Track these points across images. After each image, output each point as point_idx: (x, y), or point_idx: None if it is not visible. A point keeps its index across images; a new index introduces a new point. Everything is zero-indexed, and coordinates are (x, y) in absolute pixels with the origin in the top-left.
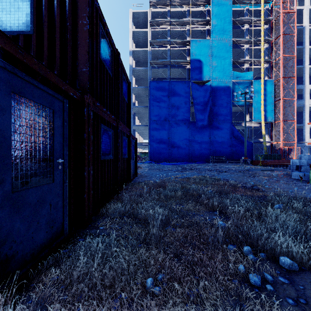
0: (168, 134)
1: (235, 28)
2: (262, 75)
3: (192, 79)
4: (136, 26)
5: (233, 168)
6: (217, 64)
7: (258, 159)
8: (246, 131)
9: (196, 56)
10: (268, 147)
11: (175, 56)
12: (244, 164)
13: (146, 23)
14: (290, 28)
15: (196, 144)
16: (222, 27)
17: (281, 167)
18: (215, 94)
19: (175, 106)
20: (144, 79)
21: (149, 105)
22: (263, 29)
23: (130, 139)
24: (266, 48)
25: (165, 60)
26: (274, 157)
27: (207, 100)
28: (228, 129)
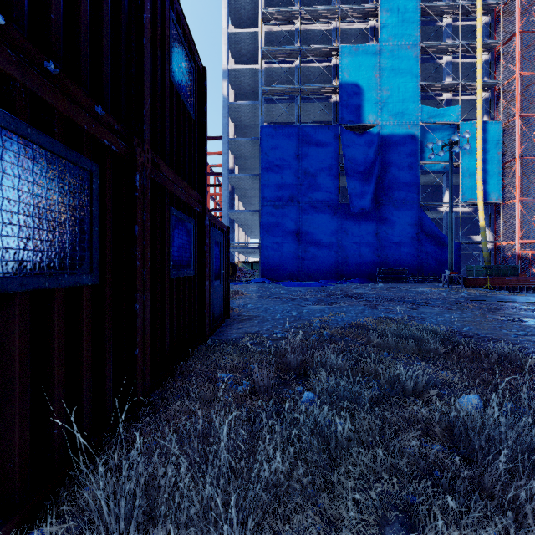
0: (297, 228)
1: (426, 25)
2: (479, 111)
3: (343, 122)
4: (236, 27)
5: (435, 295)
6: (392, 92)
7: (472, 275)
8: (452, 220)
9: (350, 77)
10: (489, 252)
11: (310, 80)
12: (449, 286)
13: (254, 20)
14: (532, 23)
15: (349, 245)
16: (401, 22)
17: (523, 291)
18: (387, 149)
19: (310, 174)
20: (251, 126)
21: (261, 171)
22: (480, 23)
23: (204, 223)
24: (485, 61)
25: (292, 86)
26: (504, 271)
27: (371, 162)
28: (412, 217)
